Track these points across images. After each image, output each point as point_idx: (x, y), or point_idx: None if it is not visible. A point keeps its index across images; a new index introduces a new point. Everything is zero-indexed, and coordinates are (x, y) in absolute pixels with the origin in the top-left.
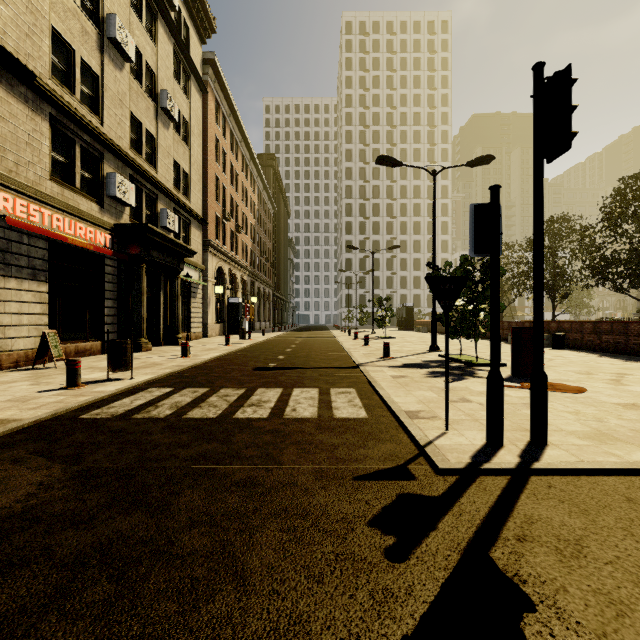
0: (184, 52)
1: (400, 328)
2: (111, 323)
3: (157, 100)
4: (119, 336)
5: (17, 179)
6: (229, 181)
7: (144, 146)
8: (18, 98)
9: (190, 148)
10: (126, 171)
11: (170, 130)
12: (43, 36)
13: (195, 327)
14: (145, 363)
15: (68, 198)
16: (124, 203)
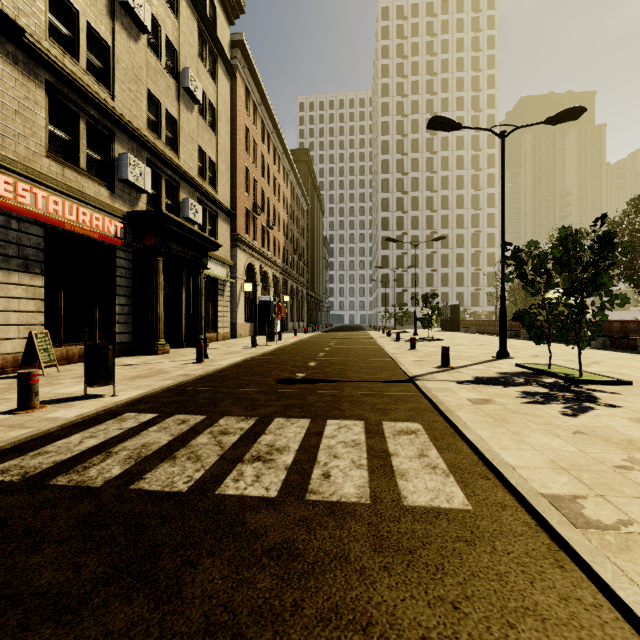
0: (210, 30)
1: (443, 328)
2: (124, 322)
3: (179, 79)
4: (133, 337)
5: (1, 152)
6: (260, 173)
7: (164, 128)
8: (4, 58)
9: (217, 135)
10: (142, 154)
11: (194, 113)
12: None
13: (222, 327)
14: (149, 370)
15: (70, 179)
16: (139, 189)
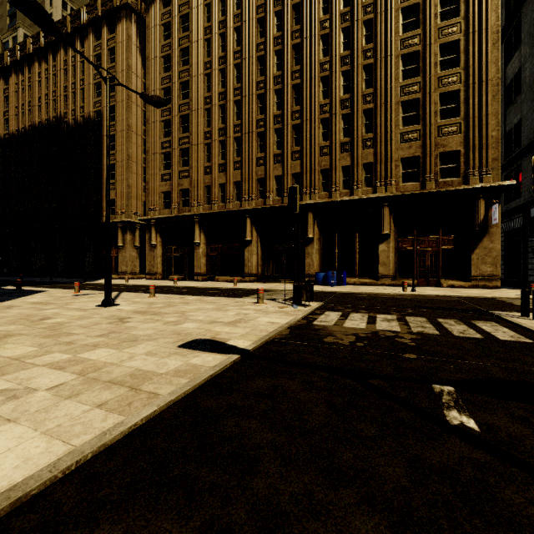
0: None
1: None
2: None
3: None
4: None
5: None
6: None
7: None
8: None
9: None
10: None
11: None
12: None
13: None
14: None
15: None
16: None
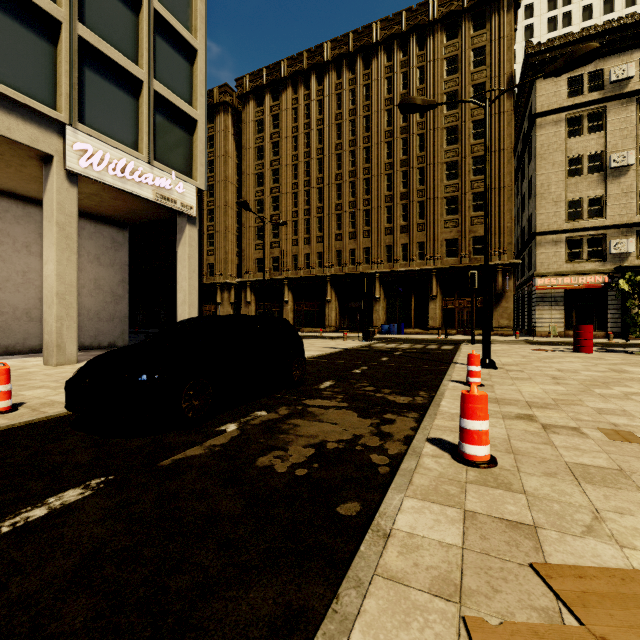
0: None
1: None
2: (615, 322)
3: None
4: (621, 330)
5: (546, 271)
6: None
7: None
8: (549, 242)
9: None
10: (632, 231)
11: None
12: (561, 209)
13: None
14: None
15: (577, 267)
16: (625, 252)
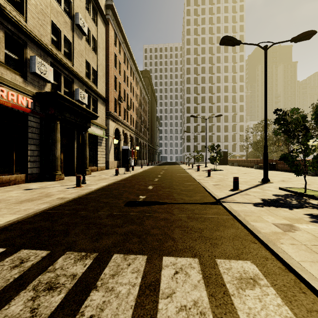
0: None
1: (219, 163)
2: (34, 161)
3: (73, 19)
4: (41, 170)
5: None
6: (123, 80)
7: (63, 46)
8: None
9: (97, 55)
10: (47, 59)
11: (83, 40)
12: None
13: (100, 163)
14: (39, 194)
15: None
16: (44, 79)
